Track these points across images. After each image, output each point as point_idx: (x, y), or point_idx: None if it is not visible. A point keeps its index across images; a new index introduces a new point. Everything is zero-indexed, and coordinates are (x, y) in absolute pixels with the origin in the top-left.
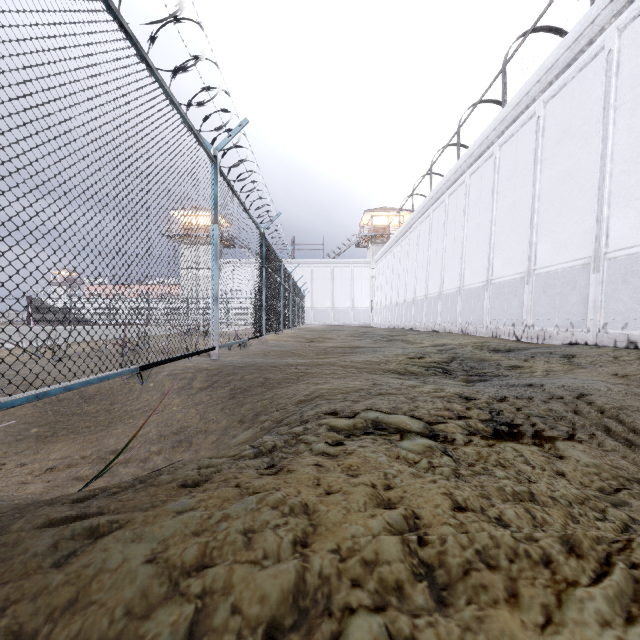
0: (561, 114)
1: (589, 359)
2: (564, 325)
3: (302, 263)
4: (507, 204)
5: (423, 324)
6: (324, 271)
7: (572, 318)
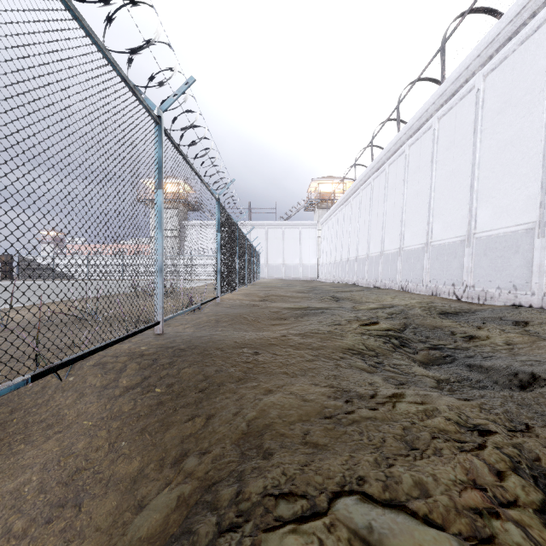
0: (501, 86)
1: (545, 327)
2: (506, 287)
3: (257, 225)
4: (446, 172)
5: (365, 280)
6: (276, 232)
7: (515, 281)
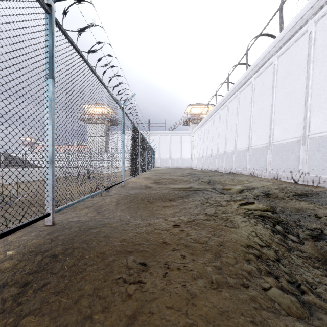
0: None
1: None
2: None
3: (153, 133)
4: (284, 93)
5: (223, 168)
6: (165, 138)
7: None
